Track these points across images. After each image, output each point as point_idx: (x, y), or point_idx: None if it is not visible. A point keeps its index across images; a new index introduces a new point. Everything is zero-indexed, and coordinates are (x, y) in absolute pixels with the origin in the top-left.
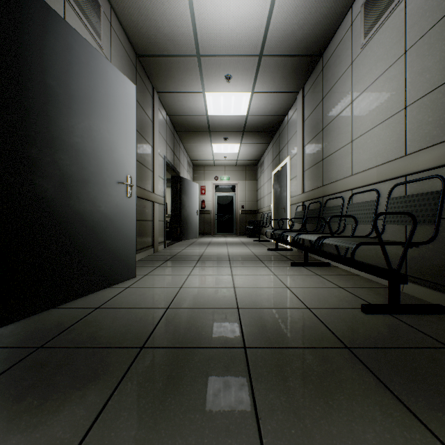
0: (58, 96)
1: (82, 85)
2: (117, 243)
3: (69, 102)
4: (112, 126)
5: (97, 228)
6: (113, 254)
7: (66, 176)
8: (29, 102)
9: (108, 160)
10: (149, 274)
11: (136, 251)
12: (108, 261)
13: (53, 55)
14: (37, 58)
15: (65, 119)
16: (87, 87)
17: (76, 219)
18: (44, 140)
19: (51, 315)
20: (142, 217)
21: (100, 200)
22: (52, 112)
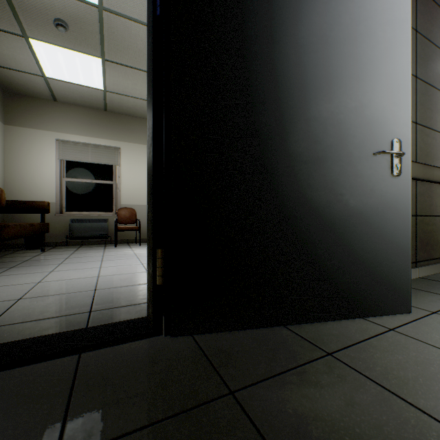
0: (282, 55)
1: (314, 26)
2: (372, 250)
3: (296, 58)
4: (363, 68)
5: (337, 226)
6: (364, 268)
7: (292, 157)
8: (250, 77)
9: (354, 123)
10: (439, 312)
11: (415, 262)
12: (356, 277)
13: (276, 7)
14: (258, 21)
15: (291, 83)
16: (321, 27)
17: (306, 213)
18: (265, 117)
19: (272, 335)
20: (428, 211)
21: (342, 185)
22: (275, 79)
